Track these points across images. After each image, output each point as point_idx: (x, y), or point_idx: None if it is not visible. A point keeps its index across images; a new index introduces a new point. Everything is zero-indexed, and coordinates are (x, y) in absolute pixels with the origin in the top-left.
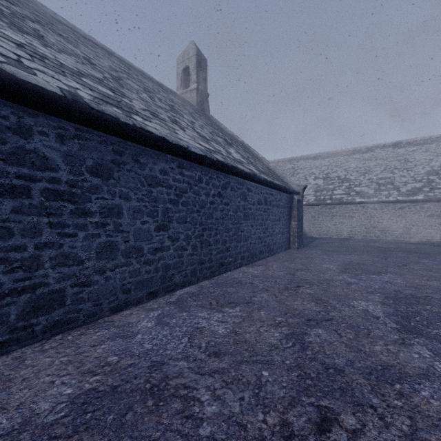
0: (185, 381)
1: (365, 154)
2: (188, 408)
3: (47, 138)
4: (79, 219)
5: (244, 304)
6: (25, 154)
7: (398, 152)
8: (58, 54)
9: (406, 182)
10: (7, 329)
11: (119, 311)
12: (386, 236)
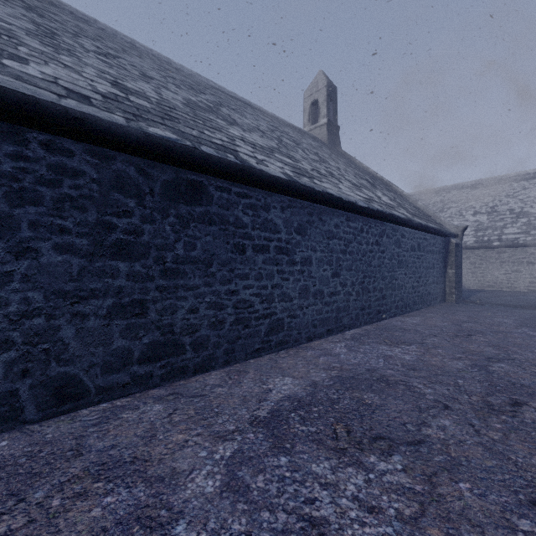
0: (399, 378)
1: None
2: (411, 389)
3: (276, 210)
4: (290, 267)
5: (418, 344)
6: (267, 223)
7: None
8: (252, 136)
9: None
10: (260, 340)
11: (310, 341)
12: None
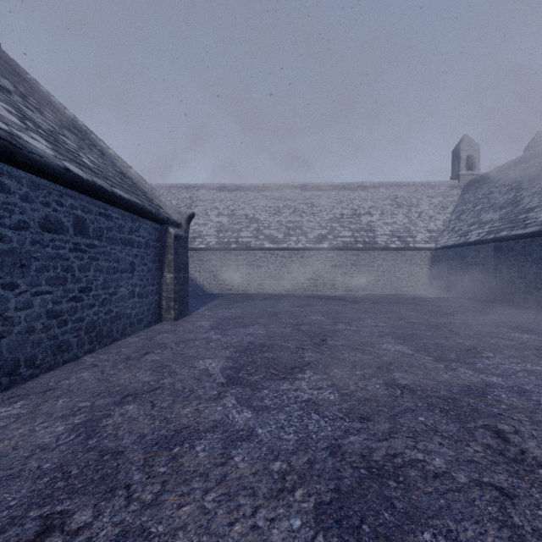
0: None
1: (275, 193)
2: None
3: None
4: None
5: None
6: None
7: (306, 195)
8: None
9: (313, 228)
10: None
11: None
12: (296, 290)
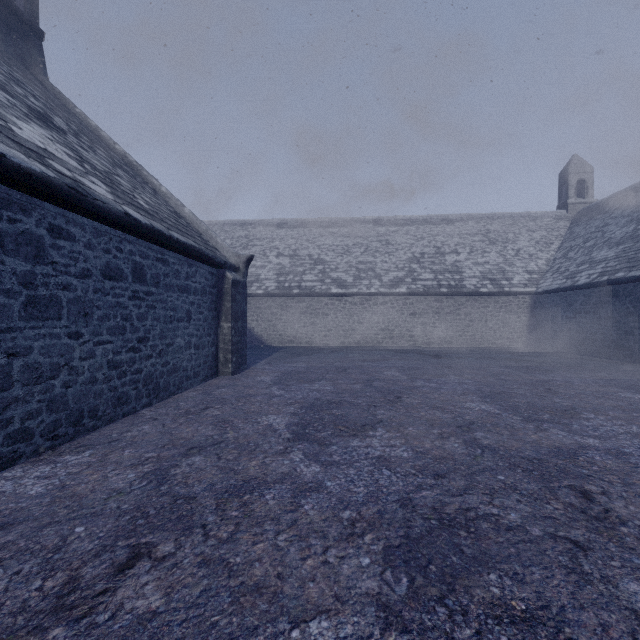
0: None
1: (343, 229)
2: None
3: None
4: None
5: None
6: None
7: (379, 231)
8: None
9: (388, 270)
10: None
11: None
12: (368, 342)
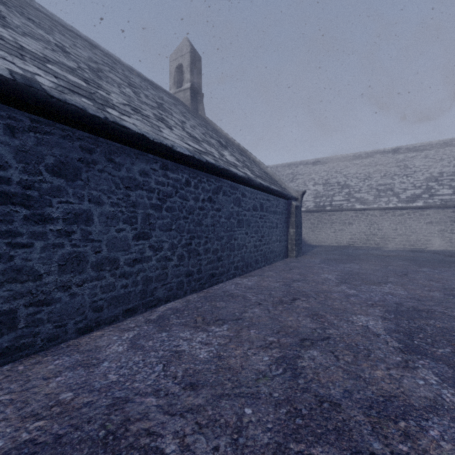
0: (149, 425)
1: (365, 160)
2: None
3: None
4: (36, 226)
5: (233, 322)
6: None
7: (398, 158)
8: (20, 37)
9: (405, 189)
10: None
11: (88, 332)
12: (386, 244)
